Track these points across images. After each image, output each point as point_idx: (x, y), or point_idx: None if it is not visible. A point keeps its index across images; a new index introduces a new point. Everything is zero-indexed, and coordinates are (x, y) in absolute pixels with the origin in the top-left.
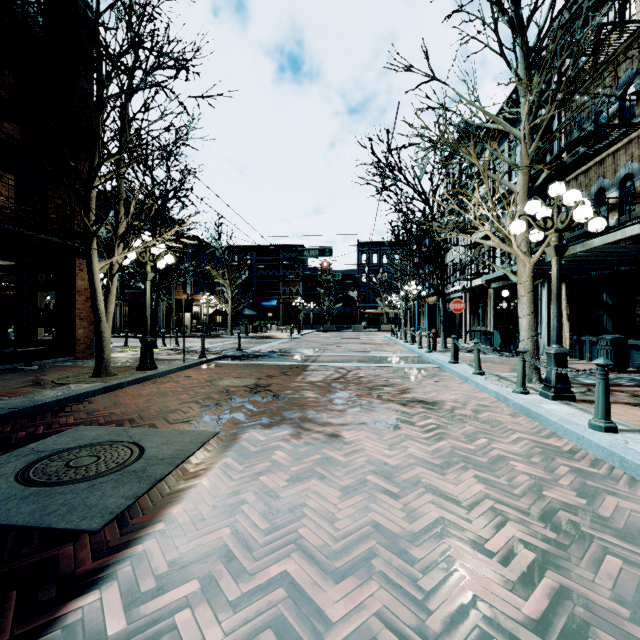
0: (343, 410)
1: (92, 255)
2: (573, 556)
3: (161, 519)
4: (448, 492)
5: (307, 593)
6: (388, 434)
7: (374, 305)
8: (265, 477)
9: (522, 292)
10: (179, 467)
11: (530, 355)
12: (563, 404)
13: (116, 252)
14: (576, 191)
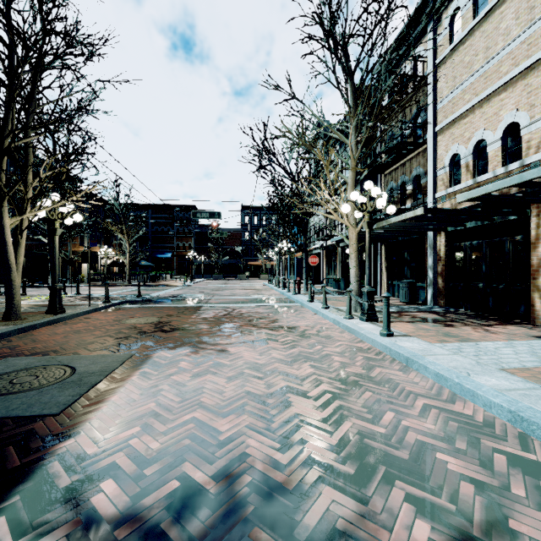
0: (229, 335)
1: (3, 212)
2: (350, 394)
3: (104, 404)
4: (293, 374)
5: (207, 424)
6: (260, 347)
7: (255, 258)
8: (175, 376)
9: (351, 251)
10: (108, 376)
11: (356, 294)
12: (371, 324)
13: (28, 210)
14: (378, 188)
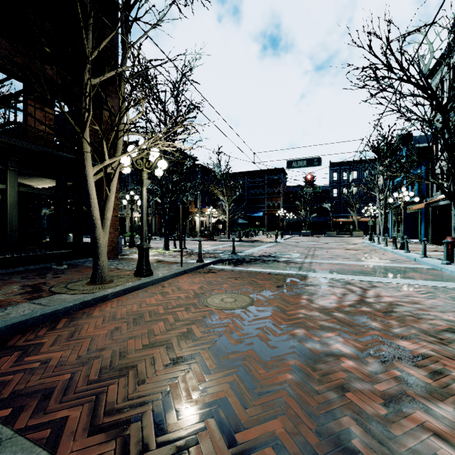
0: None
1: (85, 160)
2: None
3: None
4: None
5: None
6: None
7: (344, 215)
8: None
9: None
10: None
11: None
12: None
13: (106, 155)
14: None
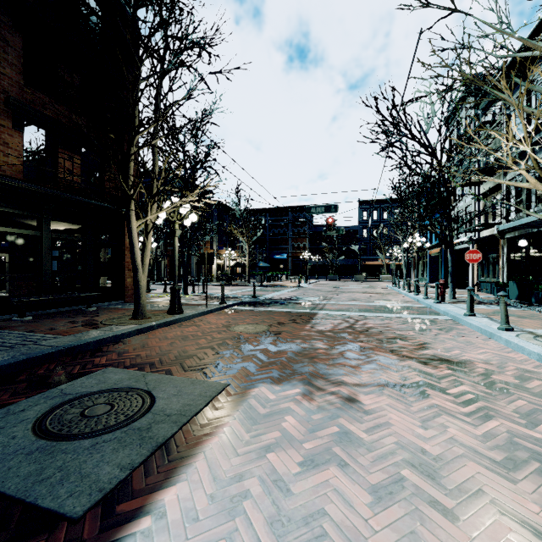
0: (356, 366)
1: (131, 215)
2: None
3: (149, 509)
4: (534, 519)
5: None
6: (415, 403)
7: (374, 257)
8: (273, 455)
9: None
10: (183, 428)
11: None
12: None
13: (149, 212)
14: None
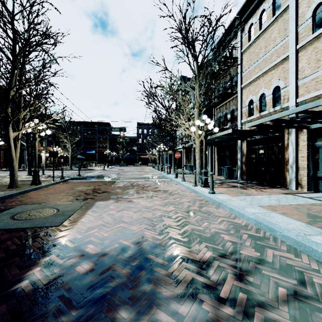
0: (133, 194)
1: (9, 129)
2: (190, 217)
3: (78, 222)
4: (165, 210)
5: (127, 228)
6: (149, 199)
7: (145, 154)
8: (108, 211)
9: (197, 151)
10: (76, 212)
11: (199, 173)
12: (205, 188)
13: (22, 128)
14: (209, 119)
